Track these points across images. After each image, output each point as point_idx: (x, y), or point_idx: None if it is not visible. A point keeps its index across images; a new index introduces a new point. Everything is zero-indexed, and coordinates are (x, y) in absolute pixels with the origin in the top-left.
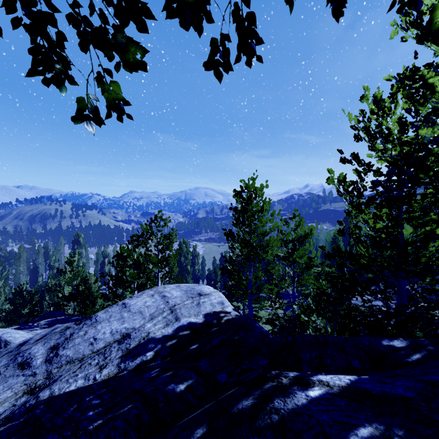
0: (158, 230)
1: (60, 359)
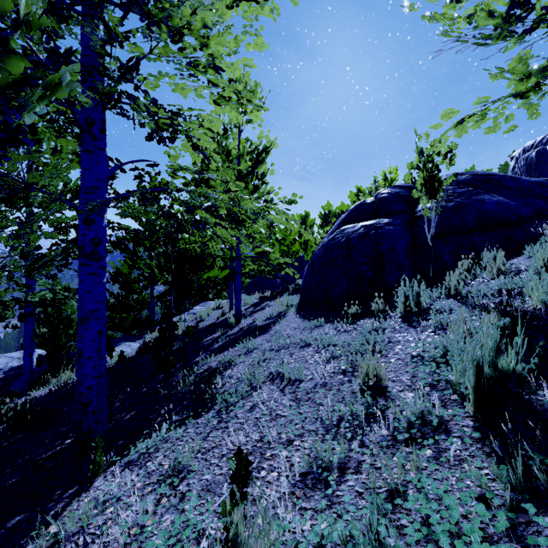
0: None
1: None
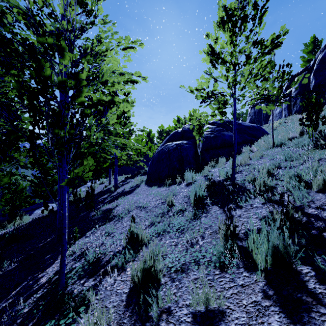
0: None
1: None
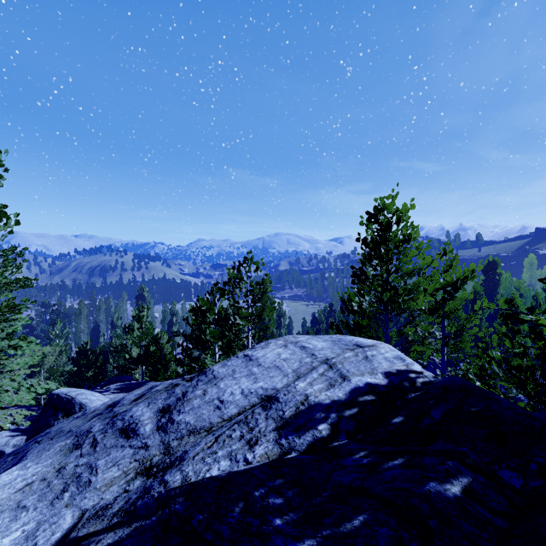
0: (247, 277)
1: (177, 427)
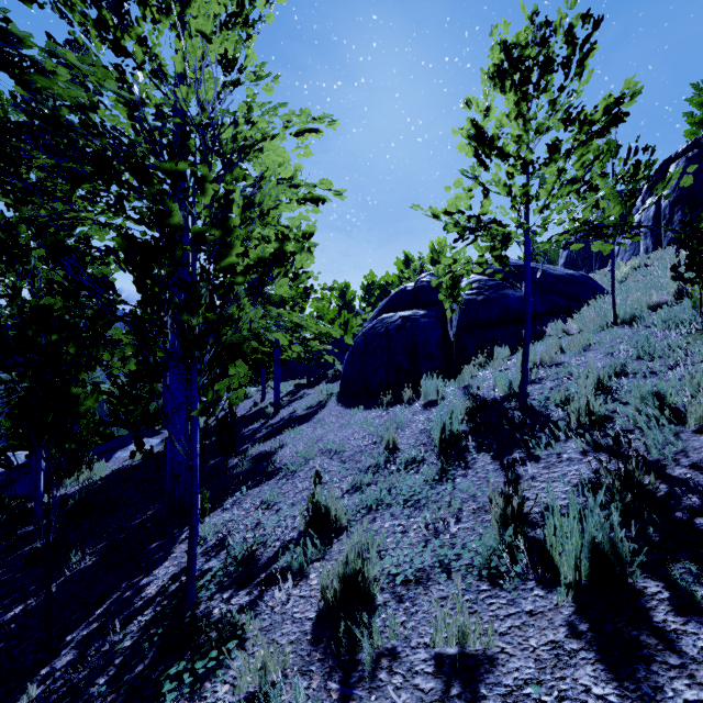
0: None
1: None
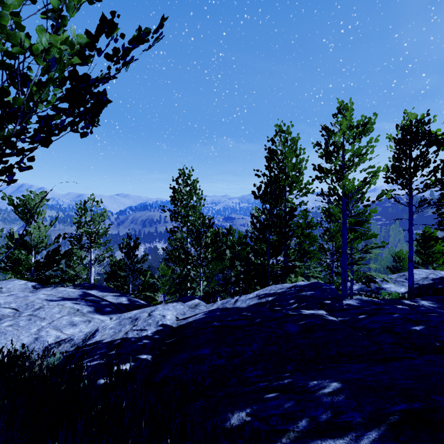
0: None
1: None
